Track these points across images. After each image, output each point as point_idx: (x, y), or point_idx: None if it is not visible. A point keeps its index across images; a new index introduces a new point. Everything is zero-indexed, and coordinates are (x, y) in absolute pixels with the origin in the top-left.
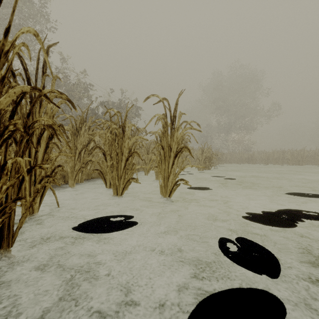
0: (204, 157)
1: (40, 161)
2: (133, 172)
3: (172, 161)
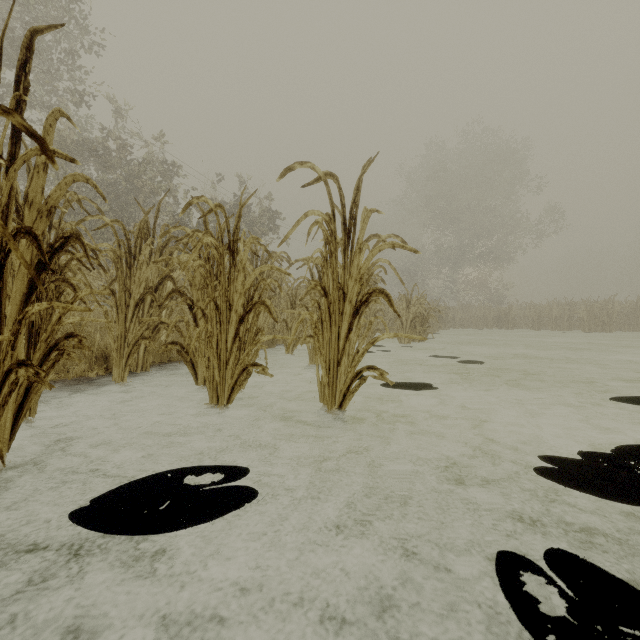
0: (411, 316)
1: (11, 323)
2: (257, 349)
3: (348, 324)
